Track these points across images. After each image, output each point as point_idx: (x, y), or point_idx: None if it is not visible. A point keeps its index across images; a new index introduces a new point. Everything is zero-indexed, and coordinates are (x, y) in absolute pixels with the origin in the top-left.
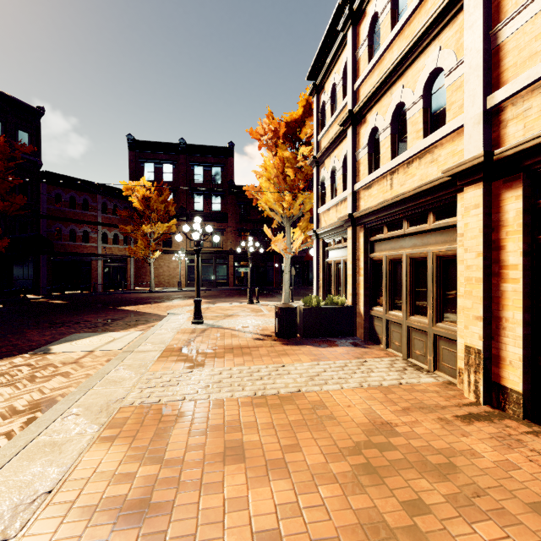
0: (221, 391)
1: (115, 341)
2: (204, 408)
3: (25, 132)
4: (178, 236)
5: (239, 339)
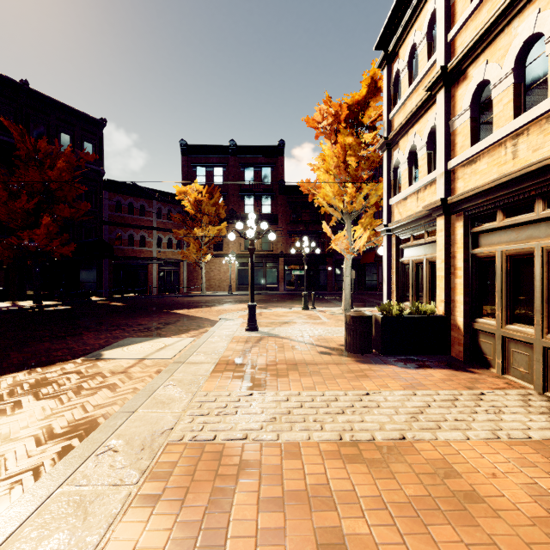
0: (293, 429)
1: (166, 348)
2: (273, 456)
3: (90, 143)
4: (231, 234)
5: (301, 352)
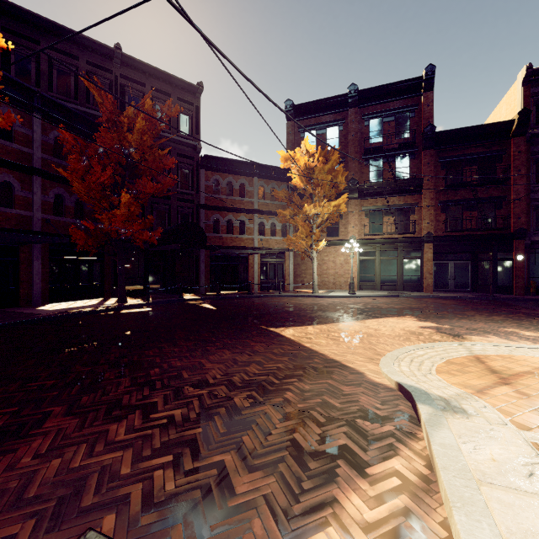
0: None
1: None
2: None
3: (187, 115)
4: None
5: None
